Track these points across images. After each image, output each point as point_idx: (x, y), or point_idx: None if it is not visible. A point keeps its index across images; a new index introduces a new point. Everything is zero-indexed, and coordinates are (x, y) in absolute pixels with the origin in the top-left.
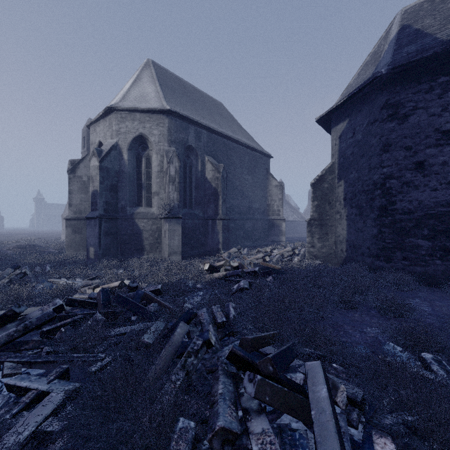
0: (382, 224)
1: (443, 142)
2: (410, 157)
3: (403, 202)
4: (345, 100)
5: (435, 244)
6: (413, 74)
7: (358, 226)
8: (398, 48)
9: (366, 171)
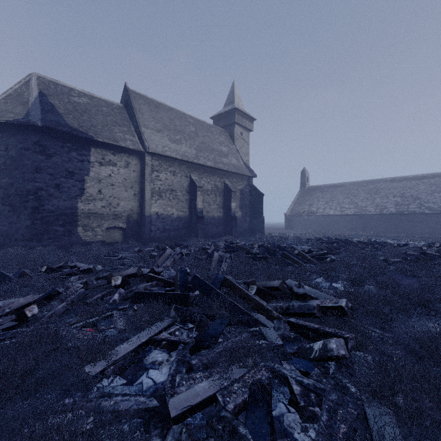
0: (35, 218)
1: (69, 177)
2: (53, 180)
3: (49, 206)
4: (2, 121)
5: (65, 229)
6: (54, 133)
7: (12, 220)
8: (43, 110)
9: (21, 181)
